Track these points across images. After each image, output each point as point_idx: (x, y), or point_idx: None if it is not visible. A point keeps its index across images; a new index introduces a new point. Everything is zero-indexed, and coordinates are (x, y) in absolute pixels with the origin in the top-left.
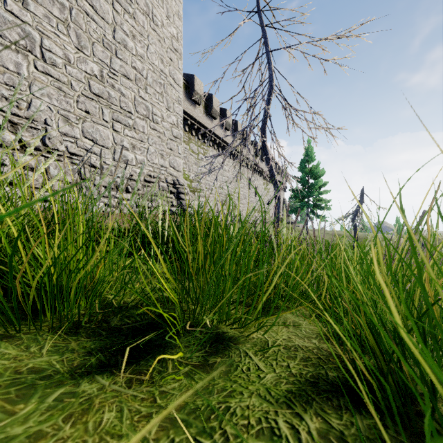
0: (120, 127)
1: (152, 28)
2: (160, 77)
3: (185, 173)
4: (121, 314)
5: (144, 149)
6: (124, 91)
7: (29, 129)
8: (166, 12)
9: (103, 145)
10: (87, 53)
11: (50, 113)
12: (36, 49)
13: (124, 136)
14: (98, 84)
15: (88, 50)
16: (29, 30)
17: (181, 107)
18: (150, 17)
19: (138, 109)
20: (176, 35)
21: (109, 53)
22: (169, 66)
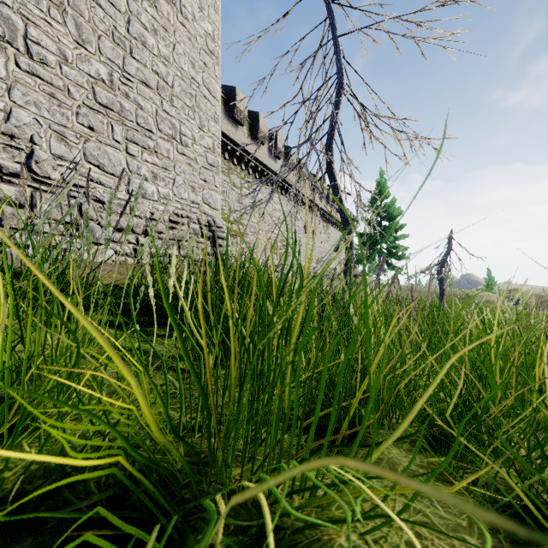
0: (136, 150)
1: (180, 21)
2: (191, 86)
3: (225, 212)
4: (60, 473)
5: (169, 180)
6: (143, 103)
7: (8, 148)
8: (199, 2)
9: (113, 173)
10: (91, 50)
11: (38, 128)
12: (18, 40)
13: (143, 162)
14: (106, 91)
15: (92, 46)
16: (8, 14)
17: (218, 127)
18: (177, 7)
19: (161, 126)
20: (212, 33)
21: (122, 51)
22: (203, 72)
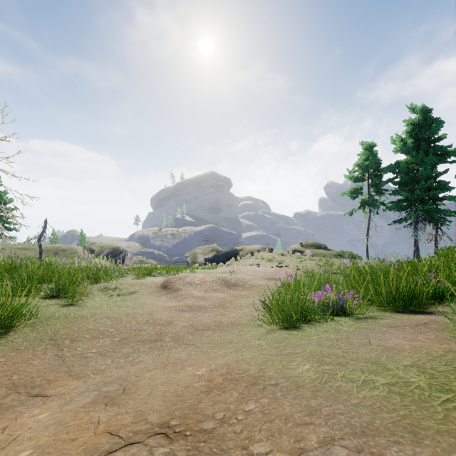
0: None
1: None
2: None
3: None
4: None
5: None
6: None
7: None
8: None
9: None
10: None
11: None
12: None
13: None
14: None
15: None
16: None
17: None
18: None
19: None
20: None
21: None
22: None
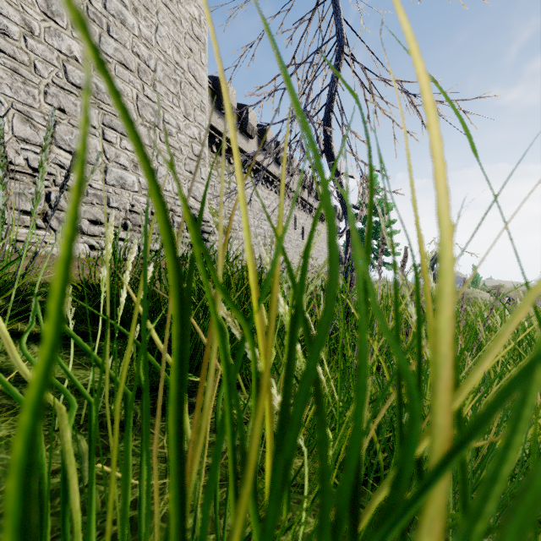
0: (114, 136)
1: (163, 2)
2: (176, 72)
3: (212, 207)
4: None
5: None
6: (122, 86)
7: None
8: None
9: (88, 161)
10: (62, 24)
11: None
12: None
13: (122, 150)
14: (80, 70)
15: (63, 20)
16: None
17: (204, 116)
18: None
19: (143, 112)
20: (198, 18)
21: (98, 28)
22: (189, 58)
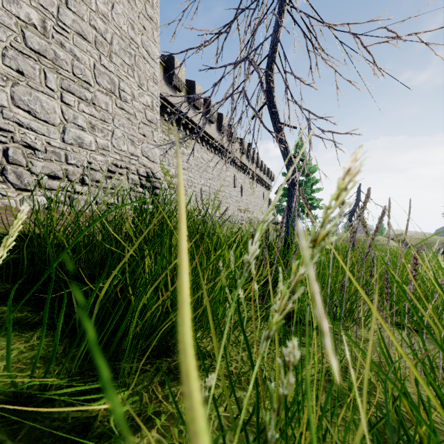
0: (72, 100)
1: None
2: (130, 46)
3: (164, 167)
4: None
5: (107, 132)
6: (79, 54)
7: None
8: None
9: (46, 120)
10: None
11: None
12: None
13: (79, 112)
14: (38, 37)
15: None
16: None
17: (156, 87)
18: None
19: (100, 80)
20: (151, 0)
21: (56, 0)
22: (142, 35)
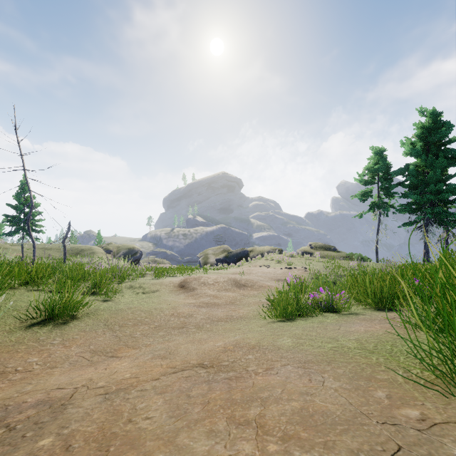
0: None
1: None
2: None
3: None
4: None
5: None
6: None
7: None
8: None
9: None
10: None
11: None
12: None
13: None
14: None
15: None
16: None
17: None
18: None
19: None
20: None
21: None
22: None
